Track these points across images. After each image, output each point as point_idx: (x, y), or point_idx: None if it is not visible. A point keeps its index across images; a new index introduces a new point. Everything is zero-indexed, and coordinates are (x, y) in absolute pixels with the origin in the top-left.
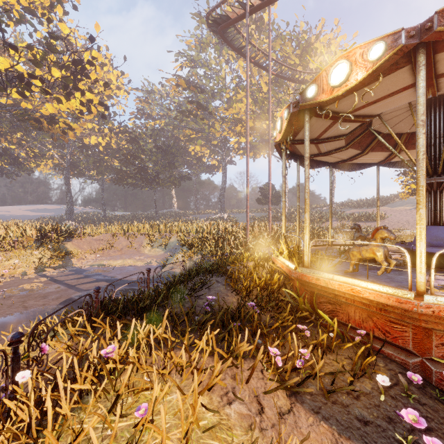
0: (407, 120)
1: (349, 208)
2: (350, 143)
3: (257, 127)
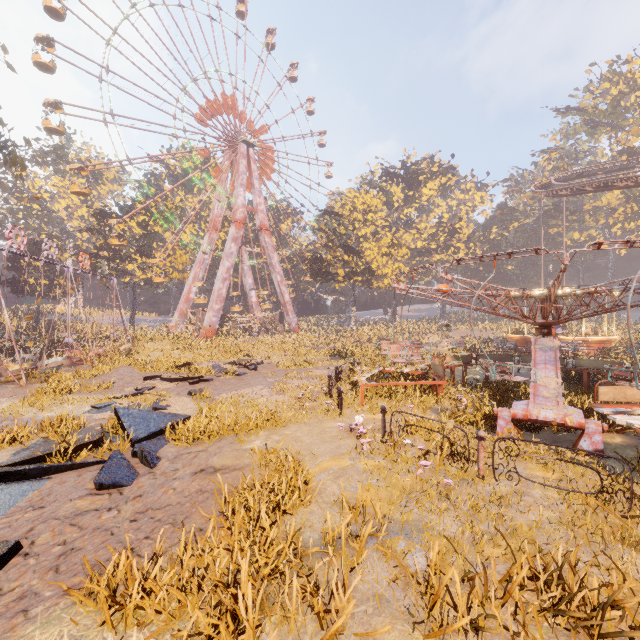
0: None
1: None
2: None
3: None
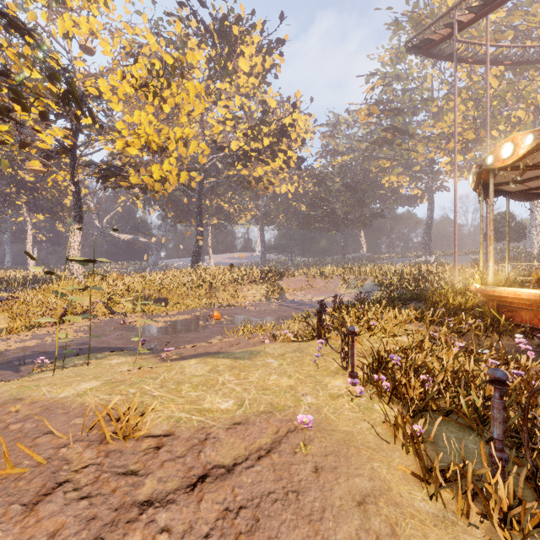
0: None
1: None
2: None
3: (482, 138)
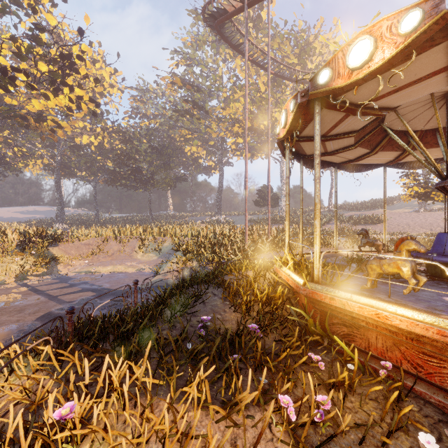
0: (422, 116)
1: (348, 210)
2: (360, 142)
3: (255, 128)
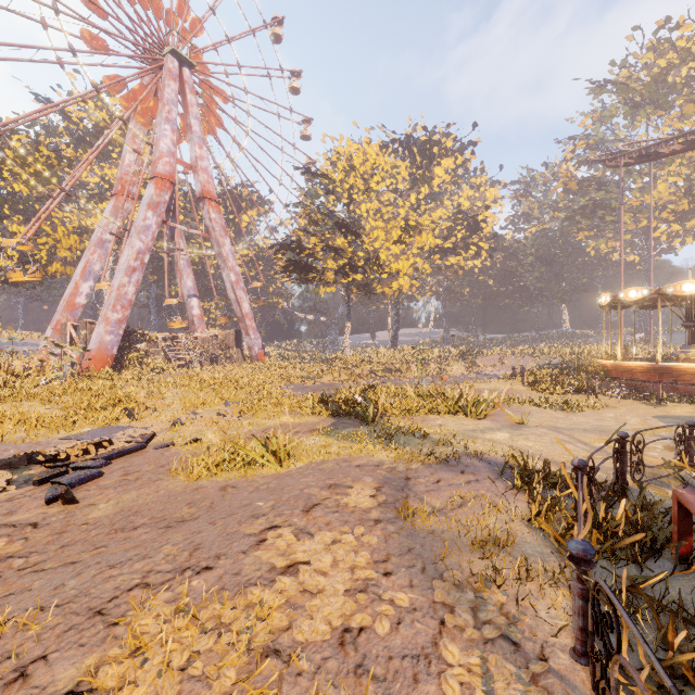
0: None
1: None
2: (656, 302)
3: None
